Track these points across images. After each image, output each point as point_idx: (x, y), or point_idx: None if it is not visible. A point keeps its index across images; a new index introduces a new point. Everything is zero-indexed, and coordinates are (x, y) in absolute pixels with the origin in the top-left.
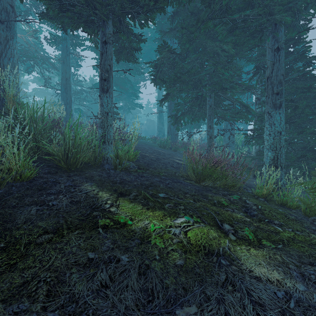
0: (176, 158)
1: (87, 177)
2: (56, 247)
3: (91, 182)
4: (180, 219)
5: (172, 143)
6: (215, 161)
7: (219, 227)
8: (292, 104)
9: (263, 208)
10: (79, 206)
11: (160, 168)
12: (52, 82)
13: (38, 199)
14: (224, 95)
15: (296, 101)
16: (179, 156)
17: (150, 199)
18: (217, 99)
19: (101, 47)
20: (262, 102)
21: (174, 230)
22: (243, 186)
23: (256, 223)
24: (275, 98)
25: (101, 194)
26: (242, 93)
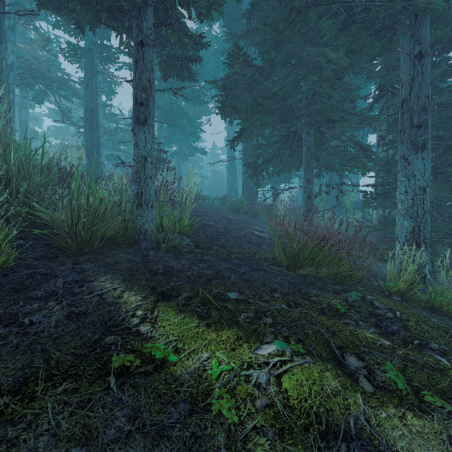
0: (255, 228)
1: (108, 265)
2: (4, 437)
3: (112, 273)
4: (268, 348)
5: (249, 205)
6: (321, 237)
7: (338, 363)
8: (441, 144)
9: (405, 317)
10: (82, 323)
11: (230, 245)
12: (75, 117)
13: (6, 312)
14: (330, 131)
15: (448, 140)
16: (260, 226)
17: (213, 304)
18: (319, 139)
19: (136, 50)
20: (391, 142)
21: (257, 375)
22: (363, 275)
23: (401, 349)
24: (415, 134)
25: (128, 297)
26: (357, 128)
